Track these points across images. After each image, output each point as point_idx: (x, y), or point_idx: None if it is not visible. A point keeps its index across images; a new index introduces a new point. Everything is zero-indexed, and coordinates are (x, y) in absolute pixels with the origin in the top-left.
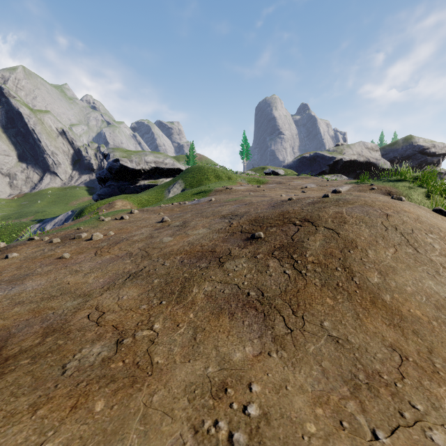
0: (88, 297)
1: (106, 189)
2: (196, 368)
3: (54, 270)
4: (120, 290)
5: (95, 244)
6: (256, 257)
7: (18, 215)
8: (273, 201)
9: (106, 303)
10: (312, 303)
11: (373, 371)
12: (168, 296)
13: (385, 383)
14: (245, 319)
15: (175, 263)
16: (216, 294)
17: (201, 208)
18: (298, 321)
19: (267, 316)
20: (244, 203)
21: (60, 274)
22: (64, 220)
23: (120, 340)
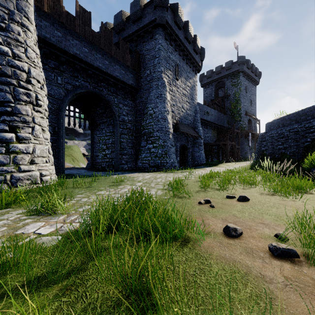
0: None
1: None
2: None
3: None
4: None
5: None
6: None
7: None
8: None
9: None
10: None
11: None
12: None
13: None
14: None
15: None
16: None
17: None
18: None
19: None
20: None
21: None
22: None
23: None
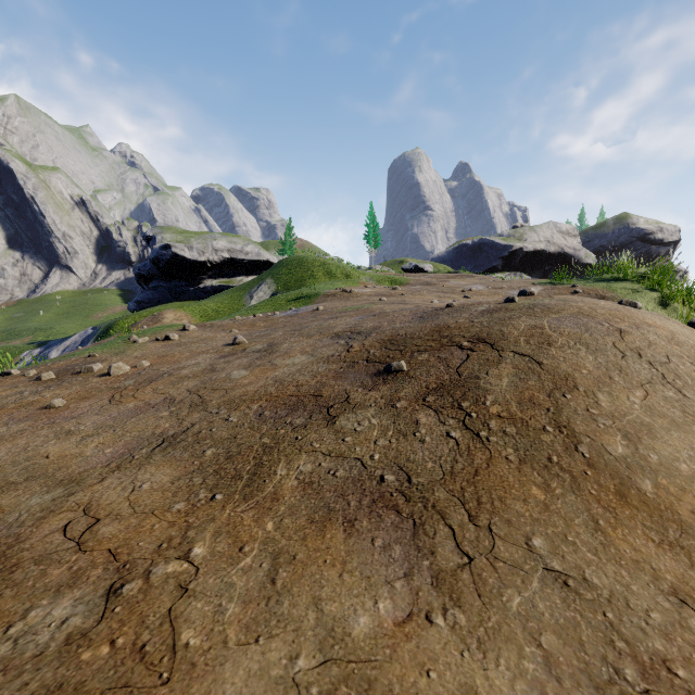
0: (75, 485)
1: (151, 292)
2: (270, 659)
3: (29, 429)
4: (139, 470)
5: (114, 383)
6: (395, 406)
7: (6, 335)
8: (420, 309)
9: (108, 498)
10: (505, 497)
11: (653, 658)
12: (228, 483)
13: (685, 690)
14: (377, 533)
15: (248, 418)
16: (320, 479)
17: (300, 322)
18: (482, 537)
19: (419, 525)
20: (371, 313)
21: (38, 439)
22: (80, 343)
23: (117, 586)
